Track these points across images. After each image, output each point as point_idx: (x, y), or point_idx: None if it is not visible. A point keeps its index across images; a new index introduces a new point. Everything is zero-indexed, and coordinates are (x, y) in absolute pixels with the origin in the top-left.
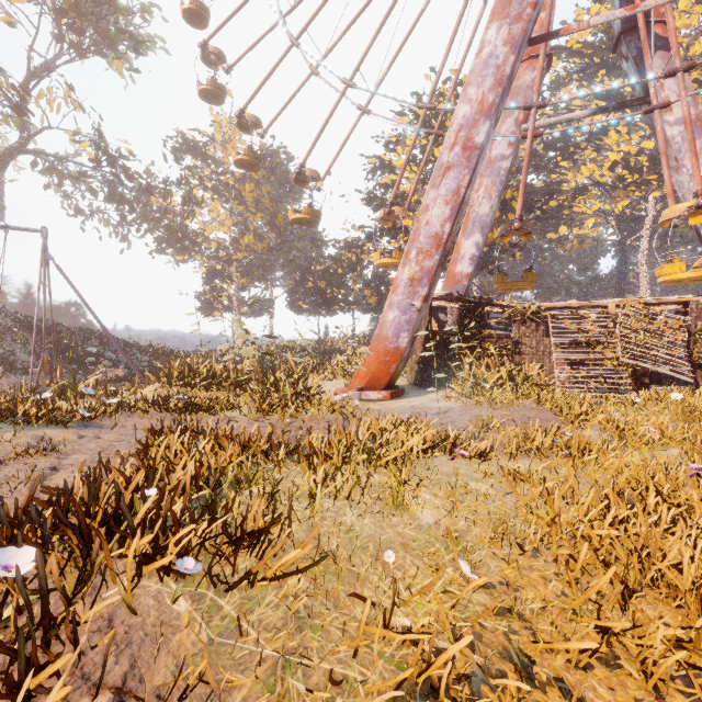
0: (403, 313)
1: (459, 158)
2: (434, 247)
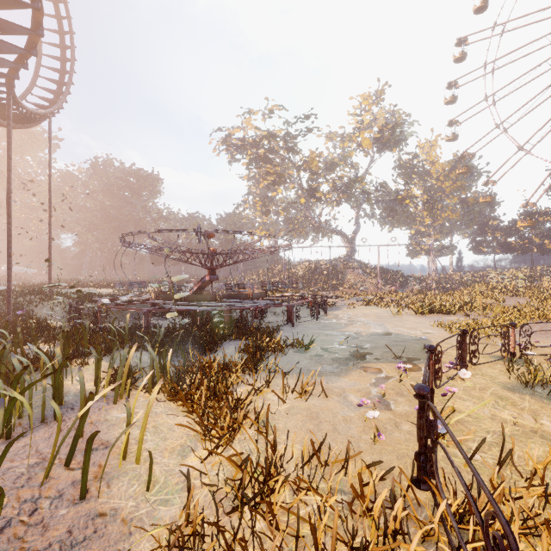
0: None
1: None
2: None
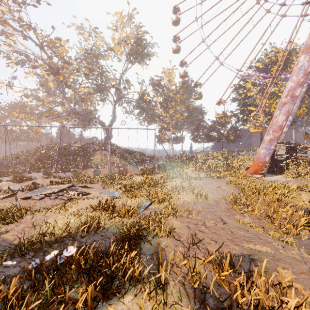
0: (267, 150)
1: (289, 100)
2: (279, 129)
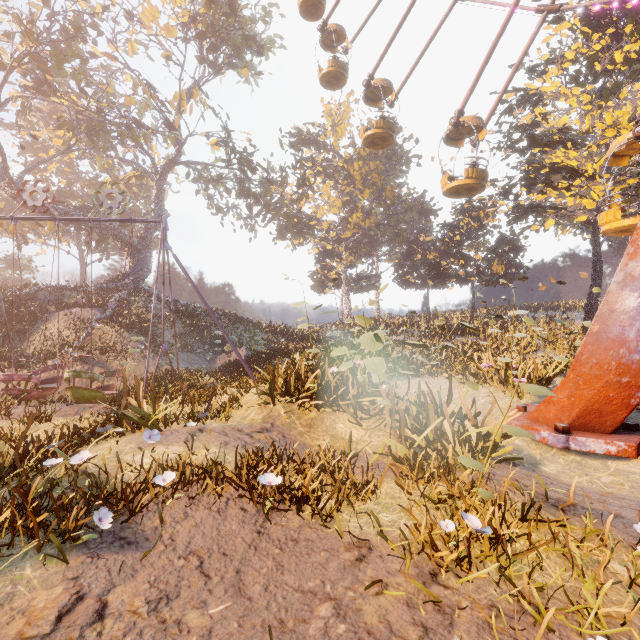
0: None
1: None
2: None
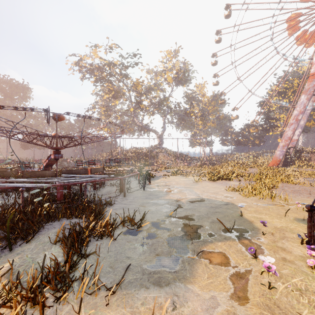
0: (281, 152)
1: (294, 122)
2: (288, 139)
